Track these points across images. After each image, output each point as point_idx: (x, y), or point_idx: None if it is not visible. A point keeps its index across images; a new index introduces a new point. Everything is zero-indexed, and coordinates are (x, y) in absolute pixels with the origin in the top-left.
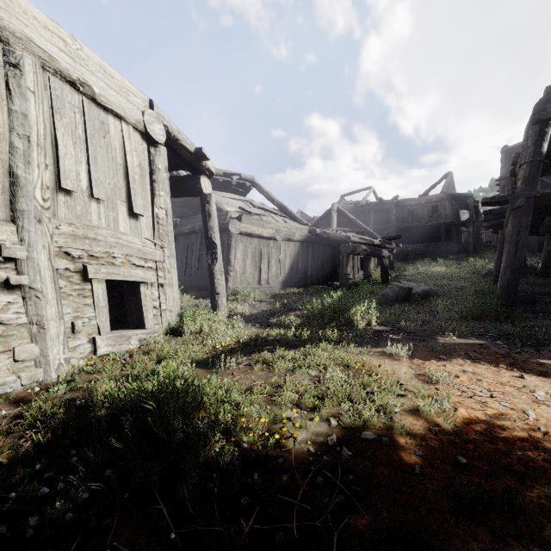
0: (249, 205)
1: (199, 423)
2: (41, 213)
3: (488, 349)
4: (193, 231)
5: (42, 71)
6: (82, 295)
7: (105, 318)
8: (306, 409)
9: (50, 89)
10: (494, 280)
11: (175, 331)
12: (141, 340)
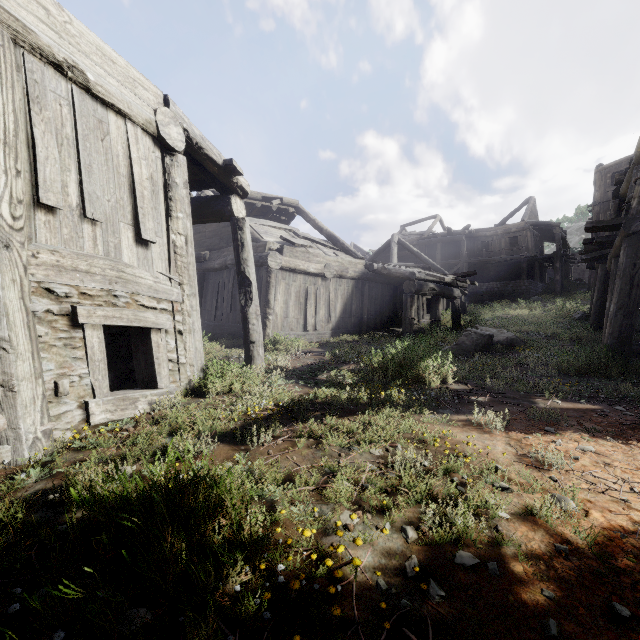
0: (292, 234)
1: (214, 536)
2: (10, 235)
3: (607, 417)
4: (224, 266)
5: (14, 46)
6: (70, 346)
7: (102, 375)
8: (369, 510)
9: (25, 70)
10: (594, 325)
11: (197, 391)
12: (152, 403)
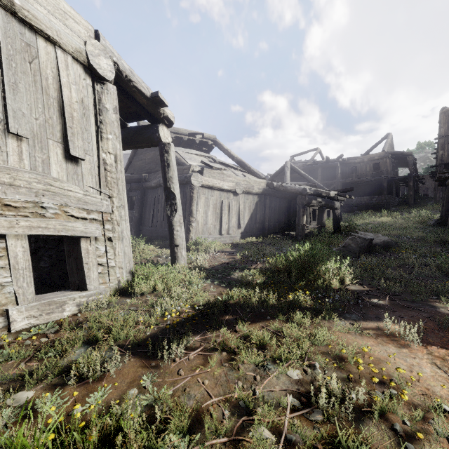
0: (211, 160)
1: None
2: None
3: None
4: (159, 184)
5: None
6: None
7: (27, 282)
8: None
9: None
10: None
11: (124, 291)
12: (80, 304)
